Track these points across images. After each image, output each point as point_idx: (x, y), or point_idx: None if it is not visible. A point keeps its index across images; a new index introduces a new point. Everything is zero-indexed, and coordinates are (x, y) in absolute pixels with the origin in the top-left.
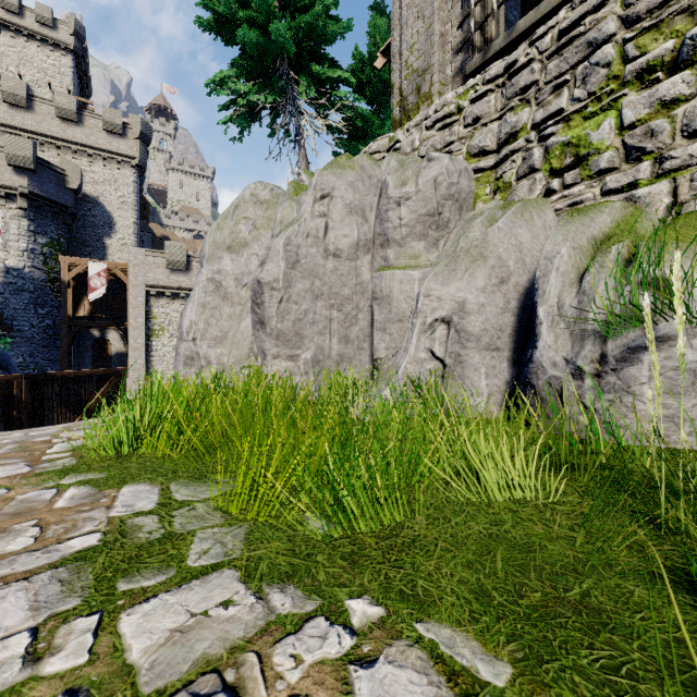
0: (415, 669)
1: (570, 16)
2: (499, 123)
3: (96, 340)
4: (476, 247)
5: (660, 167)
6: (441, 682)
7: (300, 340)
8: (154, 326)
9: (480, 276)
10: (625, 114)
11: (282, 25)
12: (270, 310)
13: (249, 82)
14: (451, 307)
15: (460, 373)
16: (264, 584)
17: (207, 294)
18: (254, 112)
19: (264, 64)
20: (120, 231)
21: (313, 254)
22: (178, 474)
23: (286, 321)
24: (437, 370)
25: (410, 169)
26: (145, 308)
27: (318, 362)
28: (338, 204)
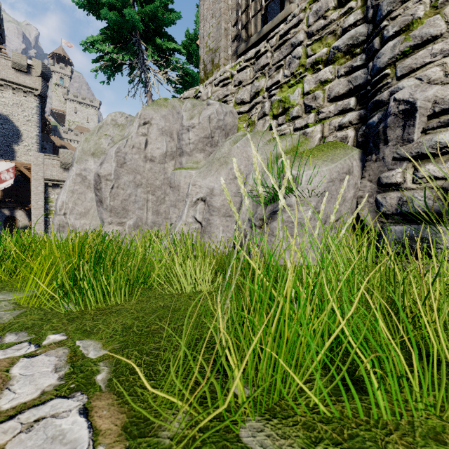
0: (57, 356)
1: (284, 28)
2: (251, 86)
3: (6, 217)
4: (224, 157)
5: (318, 117)
6: (64, 359)
7: (125, 212)
8: (51, 207)
9: (223, 174)
10: (305, 87)
11: (132, 10)
12: (105, 193)
13: (113, 45)
14: (206, 192)
15: (209, 230)
16: (8, 332)
17: (76, 184)
18: (117, 65)
19: (122, 35)
20: (25, 140)
21: (136, 159)
22: (4, 289)
23: (117, 201)
24: (198, 229)
25: (196, 109)
26: (44, 195)
27: (138, 226)
28: (154, 128)
